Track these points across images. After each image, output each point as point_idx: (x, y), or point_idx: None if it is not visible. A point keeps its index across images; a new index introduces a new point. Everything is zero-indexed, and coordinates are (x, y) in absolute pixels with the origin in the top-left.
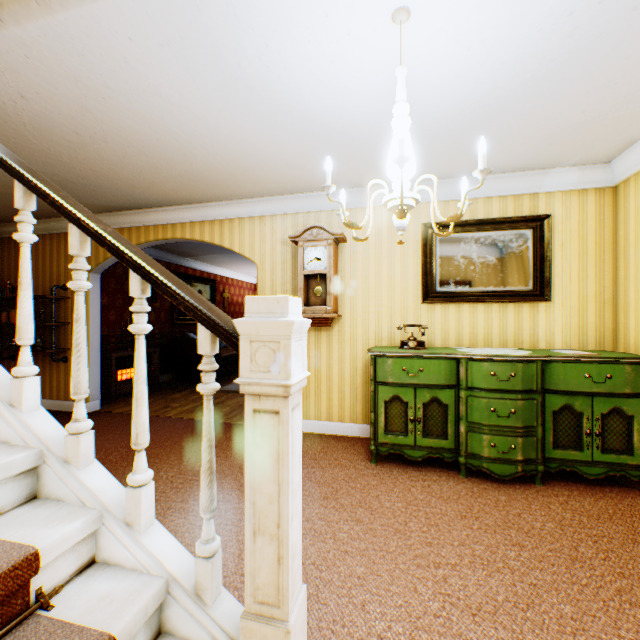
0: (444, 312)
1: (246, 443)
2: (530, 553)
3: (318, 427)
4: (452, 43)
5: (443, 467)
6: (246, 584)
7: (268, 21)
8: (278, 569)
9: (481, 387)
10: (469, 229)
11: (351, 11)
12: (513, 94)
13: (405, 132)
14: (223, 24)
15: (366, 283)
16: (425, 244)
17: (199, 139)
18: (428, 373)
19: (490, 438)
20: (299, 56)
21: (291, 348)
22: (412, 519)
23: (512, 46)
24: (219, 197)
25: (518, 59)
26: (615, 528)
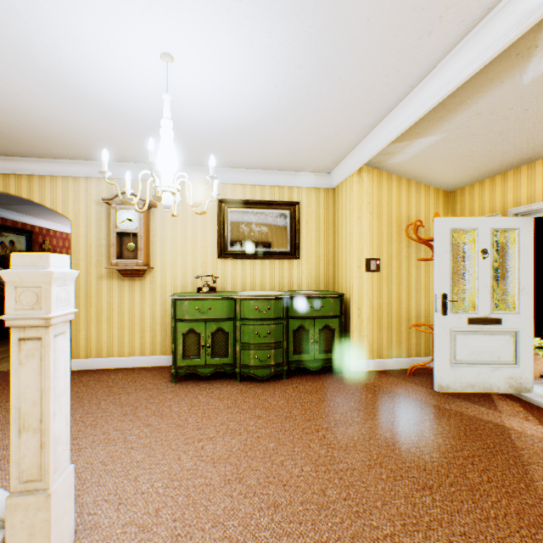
0: (234, 265)
1: (13, 364)
2: (263, 420)
3: (132, 362)
4: (210, 84)
5: (227, 378)
6: (13, 471)
7: (54, 30)
8: (41, 453)
9: (250, 318)
10: (250, 206)
11: (127, 44)
12: (260, 123)
13: (169, 140)
14: (7, 19)
15: (175, 242)
16: (220, 214)
17: None
18: (215, 310)
19: (255, 352)
20: (89, 61)
21: (52, 291)
22: (192, 415)
23: (249, 95)
24: (26, 153)
25: (256, 103)
26: (317, 396)
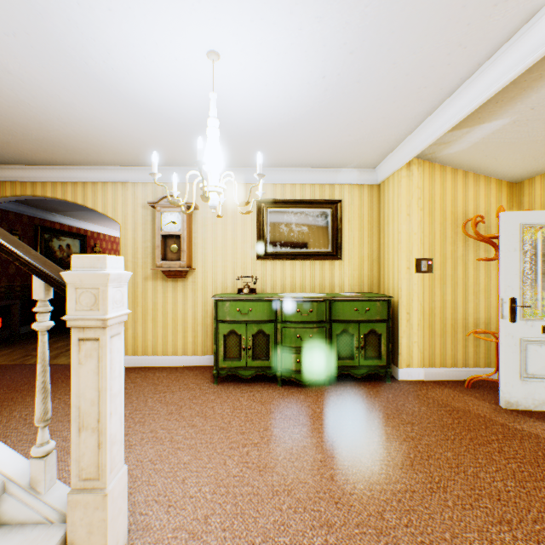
0: (273, 266)
1: (73, 364)
2: (308, 428)
3: (175, 361)
4: (254, 80)
5: (268, 381)
6: (73, 468)
7: (108, 37)
8: (99, 452)
9: (291, 320)
10: (290, 206)
11: (175, 45)
12: (303, 118)
13: (216, 139)
14: (67, 31)
15: (215, 243)
16: (259, 215)
17: (54, 112)
18: (256, 312)
19: (297, 356)
20: (139, 66)
21: (108, 292)
22: (235, 419)
23: (294, 89)
24: (81, 162)
25: (300, 97)
26: (364, 405)
